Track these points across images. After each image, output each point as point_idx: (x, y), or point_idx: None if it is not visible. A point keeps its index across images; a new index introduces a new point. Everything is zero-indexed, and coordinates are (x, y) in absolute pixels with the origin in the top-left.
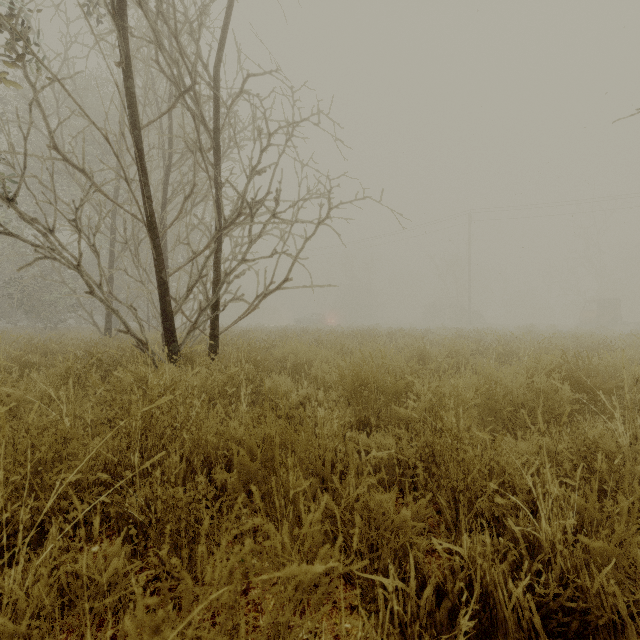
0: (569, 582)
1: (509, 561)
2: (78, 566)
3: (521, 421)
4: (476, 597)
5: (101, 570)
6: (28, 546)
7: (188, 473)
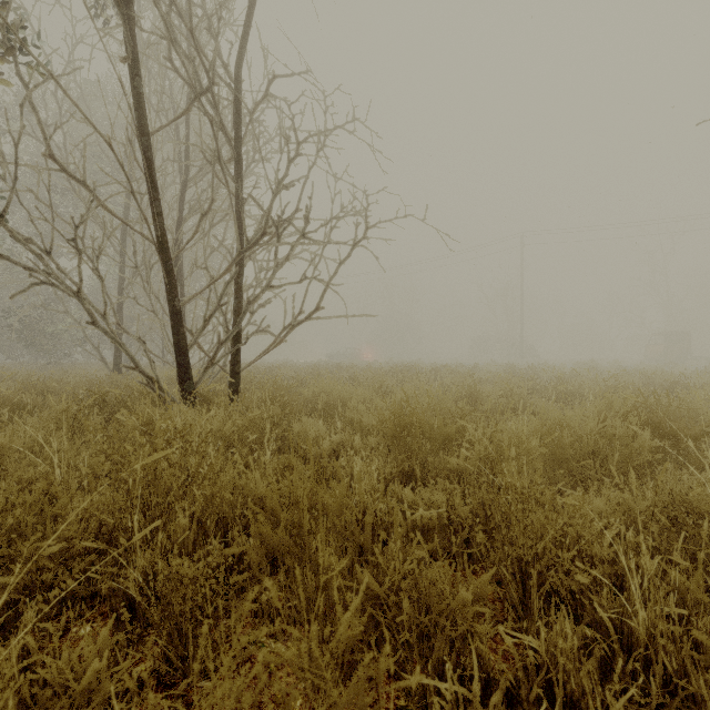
0: (678, 688)
1: (597, 657)
2: (47, 670)
3: (592, 473)
4: (559, 707)
5: (80, 671)
6: (3, 628)
7: (199, 537)
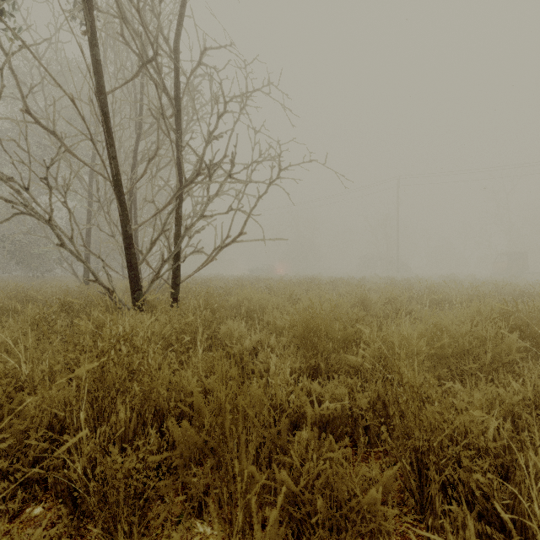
0: None
1: None
2: None
3: (466, 368)
4: None
5: None
6: None
7: (138, 427)
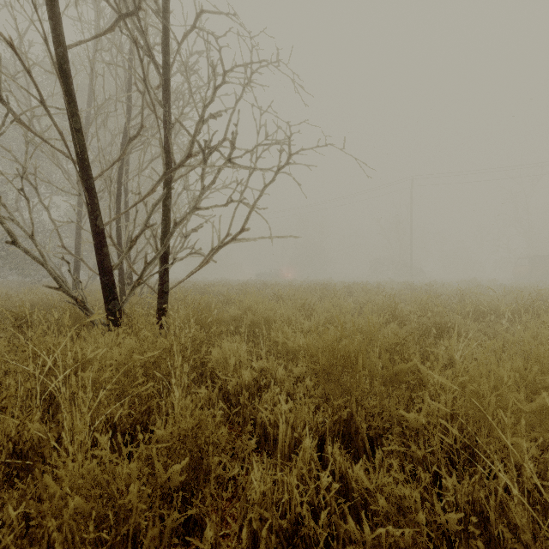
0: None
1: None
2: None
3: None
4: None
5: None
6: None
7: None
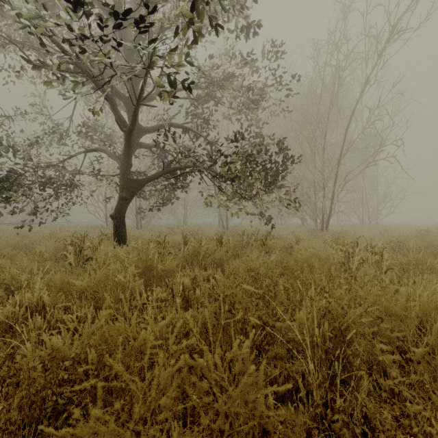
0: None
1: None
2: None
3: None
4: None
5: None
6: None
7: None
